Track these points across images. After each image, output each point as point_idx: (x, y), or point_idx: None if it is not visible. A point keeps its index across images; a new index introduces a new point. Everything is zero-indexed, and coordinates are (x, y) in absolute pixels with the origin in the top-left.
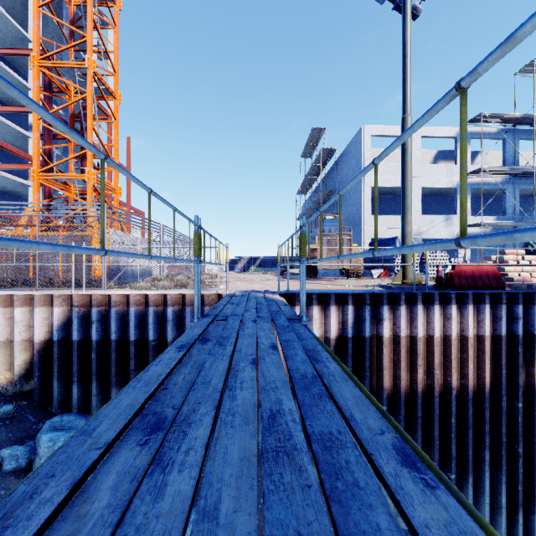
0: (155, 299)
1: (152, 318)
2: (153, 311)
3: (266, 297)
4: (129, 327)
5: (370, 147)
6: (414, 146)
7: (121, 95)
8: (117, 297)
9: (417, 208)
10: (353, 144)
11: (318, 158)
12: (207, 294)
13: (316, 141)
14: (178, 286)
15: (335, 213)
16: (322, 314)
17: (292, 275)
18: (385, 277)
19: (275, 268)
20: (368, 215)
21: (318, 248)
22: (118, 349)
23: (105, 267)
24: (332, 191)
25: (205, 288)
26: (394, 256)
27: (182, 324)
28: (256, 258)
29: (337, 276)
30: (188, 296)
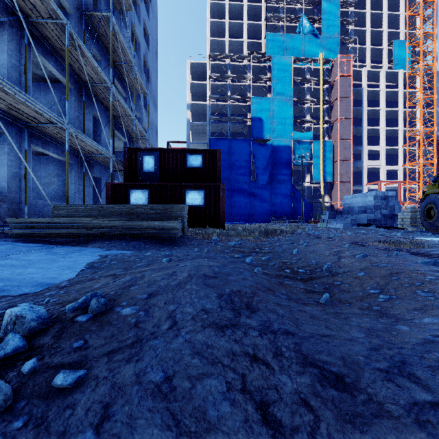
0: None
1: None
2: None
3: None
4: None
5: None
6: None
7: (436, 160)
8: None
9: None
10: None
11: None
12: None
13: None
14: None
15: None
16: None
17: None
18: None
19: None
20: None
21: None
22: None
23: None
24: None
25: None
26: None
27: None
28: None
29: None
30: None
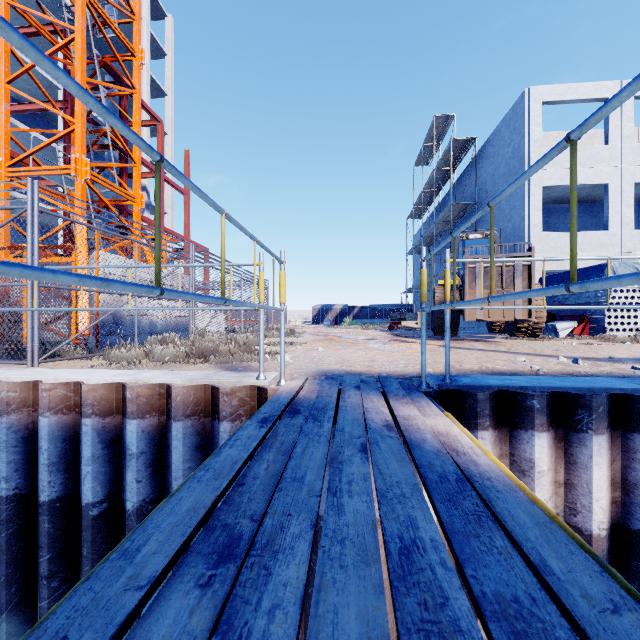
0: (98, 397)
1: (90, 447)
2: (93, 428)
3: (411, 440)
4: (38, 465)
5: (540, 122)
6: (620, 113)
7: (142, 51)
8: (13, 390)
9: (626, 219)
10: (505, 124)
11: (444, 158)
12: (225, 388)
13: (439, 137)
14: (194, 357)
15: (485, 229)
16: (556, 454)
17: (407, 331)
18: (584, 336)
19: (378, 320)
20: (536, 233)
21: (466, 283)
22: (15, 519)
23: (34, 316)
24: (469, 203)
25: (246, 362)
26: (601, 298)
27: (165, 463)
28: (352, 307)
29: (482, 333)
30: (176, 393)
